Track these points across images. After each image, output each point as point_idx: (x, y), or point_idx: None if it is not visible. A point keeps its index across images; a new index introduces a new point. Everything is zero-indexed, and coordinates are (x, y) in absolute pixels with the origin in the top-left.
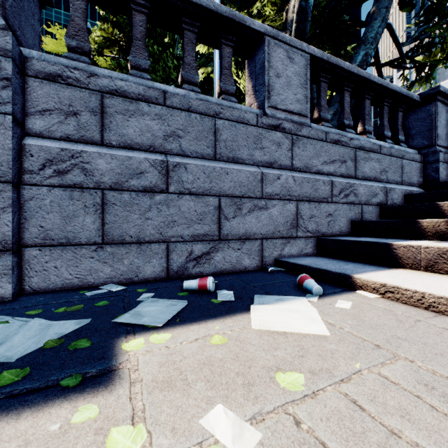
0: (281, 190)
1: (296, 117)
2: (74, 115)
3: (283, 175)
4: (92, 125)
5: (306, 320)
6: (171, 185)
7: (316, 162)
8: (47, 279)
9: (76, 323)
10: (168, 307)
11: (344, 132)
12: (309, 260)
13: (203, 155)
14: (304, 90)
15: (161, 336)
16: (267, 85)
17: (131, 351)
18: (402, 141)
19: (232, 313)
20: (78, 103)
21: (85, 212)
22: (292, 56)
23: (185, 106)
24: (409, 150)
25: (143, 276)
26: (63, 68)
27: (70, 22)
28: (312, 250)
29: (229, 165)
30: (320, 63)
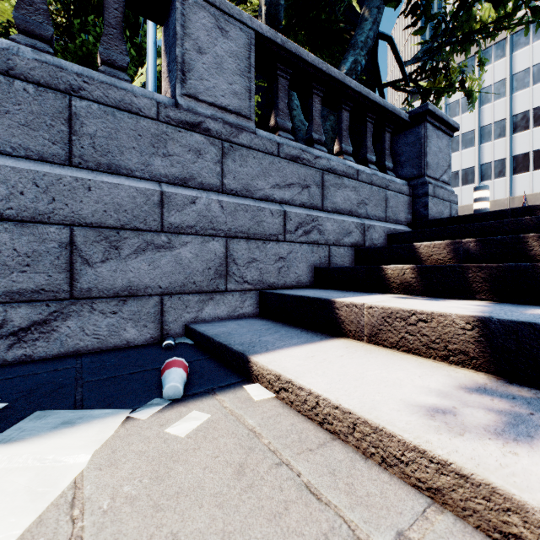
0: (197, 221)
1: (232, 116)
2: None
3: (201, 198)
4: None
5: (16, 500)
6: None
7: (262, 184)
8: None
9: None
10: None
11: (310, 148)
12: (234, 325)
13: (42, 155)
14: (245, 80)
15: None
16: (181, 61)
17: None
18: (390, 168)
19: None
20: None
21: None
22: (226, 27)
23: None
24: (396, 179)
25: None
26: None
27: None
28: (253, 308)
29: (96, 175)
30: (272, 47)
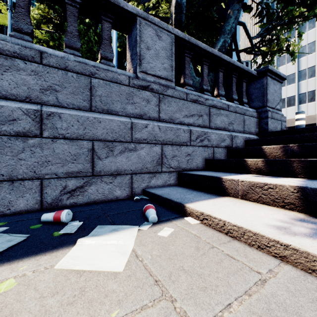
0: (148, 136)
1: (163, 81)
2: None
3: (150, 124)
4: None
5: (115, 254)
6: (45, 130)
7: (178, 115)
8: None
9: None
10: (0, 244)
11: (202, 94)
12: (167, 189)
13: (79, 107)
14: (170, 61)
15: None
16: (139, 54)
17: None
18: (246, 102)
19: (58, 247)
20: None
21: None
22: (160, 34)
23: (62, 66)
24: (249, 109)
25: (15, 208)
26: None
27: None
28: (174, 181)
29: (102, 115)
30: (183, 42)
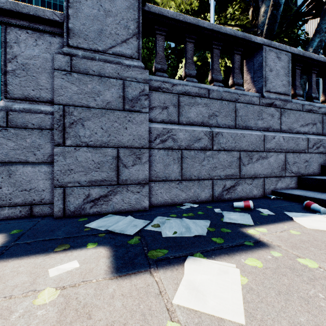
0: (275, 146)
1: (282, 96)
2: (166, 108)
3: (276, 136)
4: (173, 113)
5: None
6: (214, 145)
7: (295, 126)
8: (157, 199)
9: (204, 221)
10: (242, 216)
11: (313, 103)
12: (298, 191)
13: (229, 126)
14: (287, 78)
15: (261, 229)
16: (264, 77)
17: (255, 234)
18: None
19: (282, 220)
20: (167, 102)
21: (173, 162)
22: (280, 56)
23: (219, 97)
24: None
25: (200, 199)
26: (161, 83)
27: (157, 54)
28: (295, 185)
29: (244, 131)
30: (297, 57)
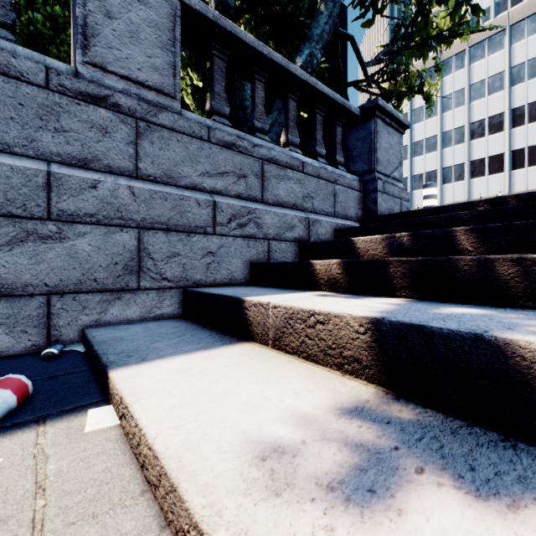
0: (100, 208)
1: (151, 93)
2: None
3: (105, 182)
4: None
5: None
6: None
7: (188, 171)
8: None
9: None
10: None
11: (249, 136)
12: (139, 328)
13: None
14: (168, 54)
15: None
16: (83, 23)
17: None
18: (341, 163)
19: None
20: None
21: None
22: None
23: None
24: (347, 174)
25: None
26: None
27: None
28: (174, 309)
29: None
30: (203, 22)
